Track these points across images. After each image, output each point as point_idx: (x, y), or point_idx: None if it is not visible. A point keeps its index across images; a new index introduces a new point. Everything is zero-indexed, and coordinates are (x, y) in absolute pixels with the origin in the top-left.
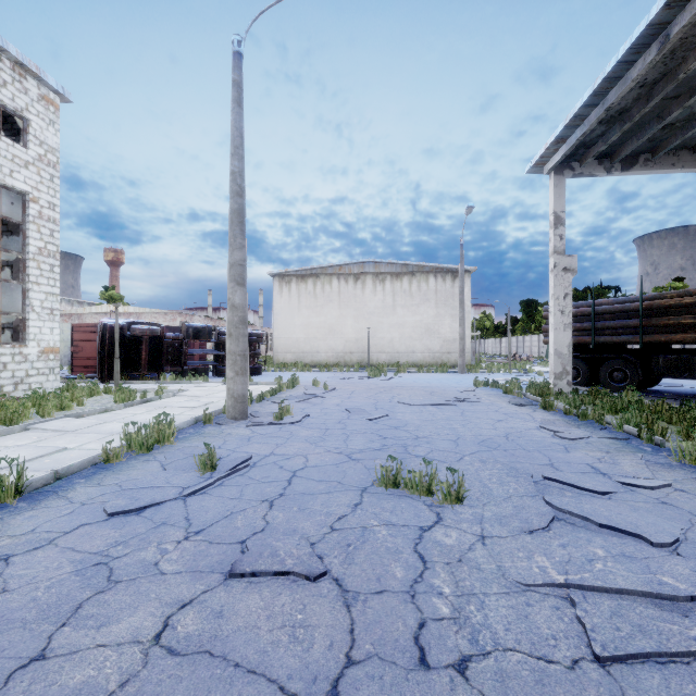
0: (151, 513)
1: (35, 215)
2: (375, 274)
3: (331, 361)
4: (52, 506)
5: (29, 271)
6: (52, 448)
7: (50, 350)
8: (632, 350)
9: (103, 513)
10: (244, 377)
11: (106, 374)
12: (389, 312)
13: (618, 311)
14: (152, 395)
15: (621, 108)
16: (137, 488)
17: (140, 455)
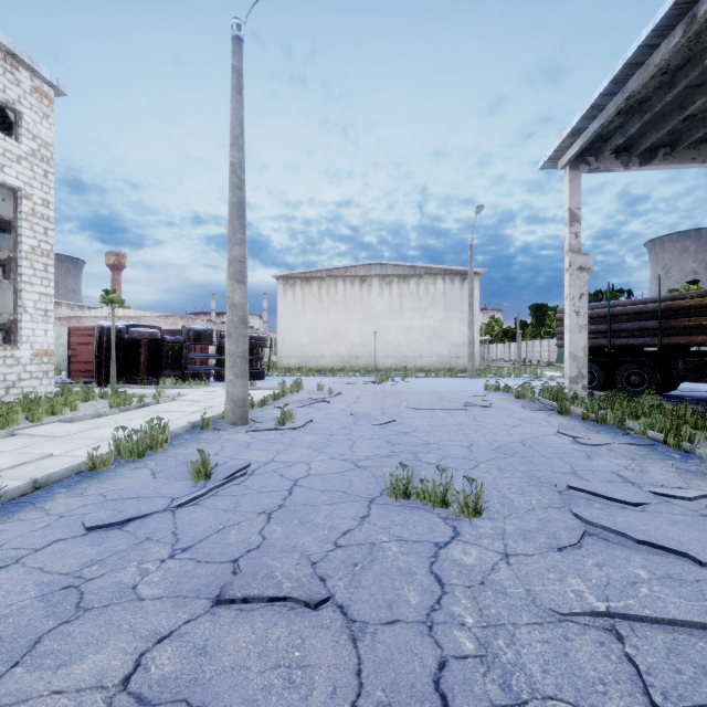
0: (135, 527)
1: (28, 212)
2: (382, 276)
3: (336, 366)
4: (26, 518)
5: (22, 270)
6: (36, 455)
7: (44, 353)
8: (649, 353)
9: (82, 527)
10: (244, 380)
11: (103, 378)
12: (396, 316)
13: (635, 312)
14: (150, 399)
15: (641, 97)
16: (122, 499)
17: (130, 462)
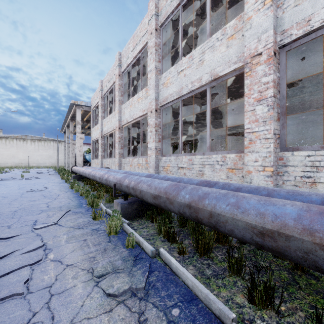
0: None
1: None
2: (31, 139)
3: (13, 166)
4: None
5: None
6: None
7: None
8: None
9: None
10: None
11: None
12: (37, 151)
13: None
14: None
15: None
16: None
17: None
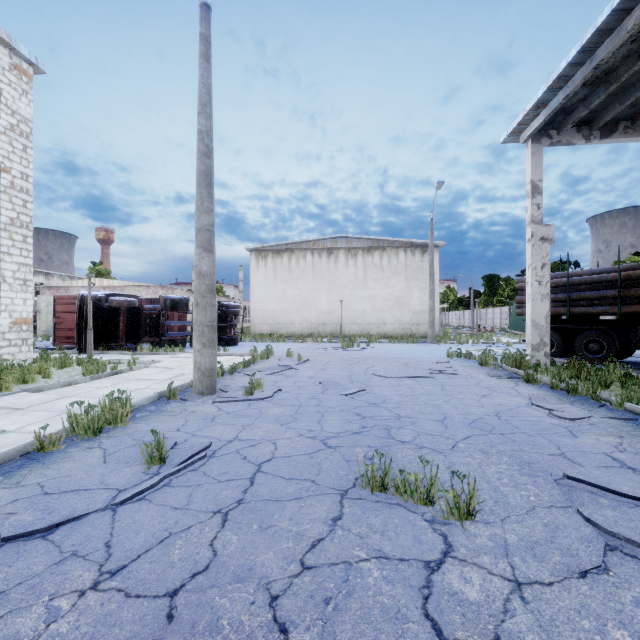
0: (63, 535)
1: (6, 185)
2: (347, 249)
3: (305, 332)
4: None
5: (0, 241)
6: None
7: (23, 321)
8: (608, 321)
9: None
10: (211, 350)
11: (83, 345)
12: (361, 285)
13: (594, 282)
14: (125, 366)
15: (608, 67)
16: (58, 493)
17: (85, 440)
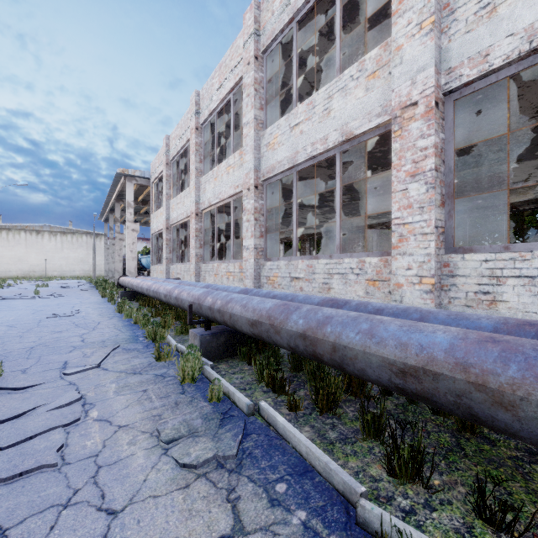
0: None
1: None
2: (51, 232)
3: (20, 276)
4: None
5: None
6: None
7: None
8: None
9: None
10: None
11: None
12: (60, 251)
13: None
14: None
15: None
16: None
17: None
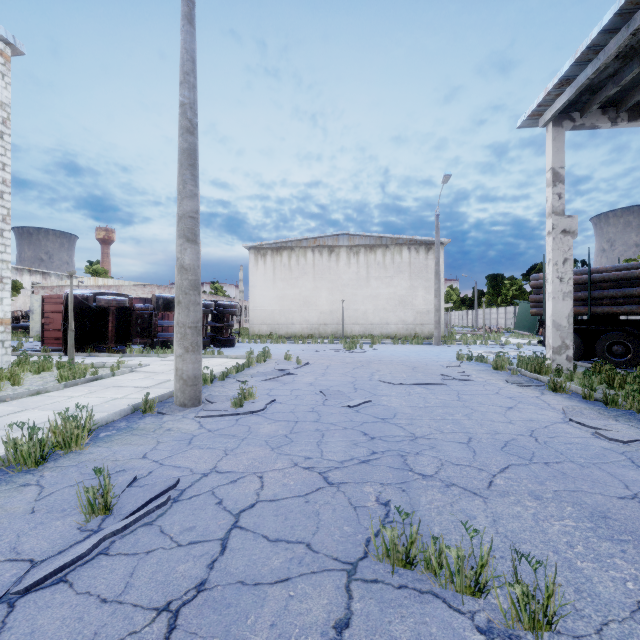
0: None
1: None
2: (349, 247)
3: (305, 333)
4: None
5: None
6: None
7: None
8: (633, 322)
9: None
10: (195, 355)
11: None
12: (363, 284)
13: (619, 279)
14: (109, 370)
15: None
16: None
17: (23, 472)
